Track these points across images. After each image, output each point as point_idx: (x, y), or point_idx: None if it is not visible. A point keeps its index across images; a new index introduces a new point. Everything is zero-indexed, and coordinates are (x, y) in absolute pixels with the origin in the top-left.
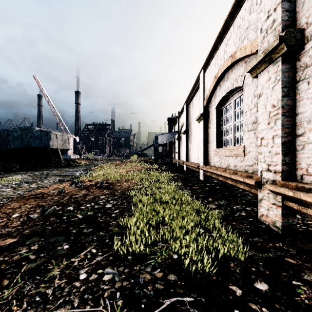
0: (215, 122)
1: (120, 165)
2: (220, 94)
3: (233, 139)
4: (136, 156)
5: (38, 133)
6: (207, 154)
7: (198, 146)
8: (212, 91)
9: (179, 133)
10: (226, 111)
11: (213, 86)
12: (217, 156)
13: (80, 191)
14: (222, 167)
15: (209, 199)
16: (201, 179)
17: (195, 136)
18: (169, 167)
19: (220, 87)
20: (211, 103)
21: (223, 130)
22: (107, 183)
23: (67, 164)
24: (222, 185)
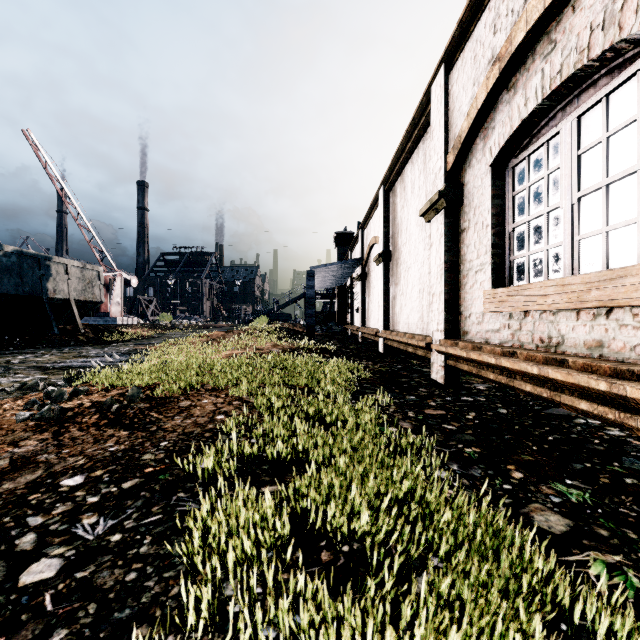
0: (488, 208)
1: (220, 339)
2: (515, 111)
3: (571, 251)
4: (266, 319)
5: (12, 260)
6: (457, 308)
7: (420, 290)
8: (481, 113)
9: (364, 264)
10: (530, 169)
11: (487, 91)
12: (498, 311)
13: (22, 441)
14: (523, 347)
15: (512, 473)
16: (435, 380)
17: (412, 263)
18: (342, 344)
19: (511, 92)
20: (473, 155)
21: (516, 233)
22: (151, 399)
23: (94, 336)
24: (508, 399)
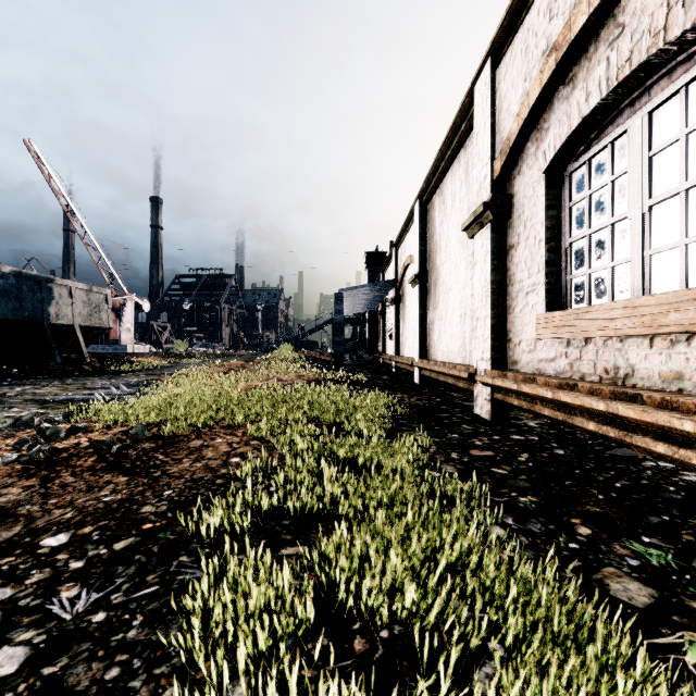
0: (541, 220)
1: (239, 368)
2: (574, 108)
3: (641, 268)
4: (290, 347)
5: (10, 282)
6: (505, 334)
7: (462, 315)
8: (534, 112)
9: (398, 286)
10: (590, 175)
11: (541, 86)
12: (554, 338)
13: (4, 489)
14: (584, 379)
15: (578, 529)
16: (480, 416)
17: (452, 285)
18: (373, 375)
19: (569, 87)
20: (523, 161)
21: (573, 249)
22: (158, 438)
23: (101, 366)
24: (564, 438)
